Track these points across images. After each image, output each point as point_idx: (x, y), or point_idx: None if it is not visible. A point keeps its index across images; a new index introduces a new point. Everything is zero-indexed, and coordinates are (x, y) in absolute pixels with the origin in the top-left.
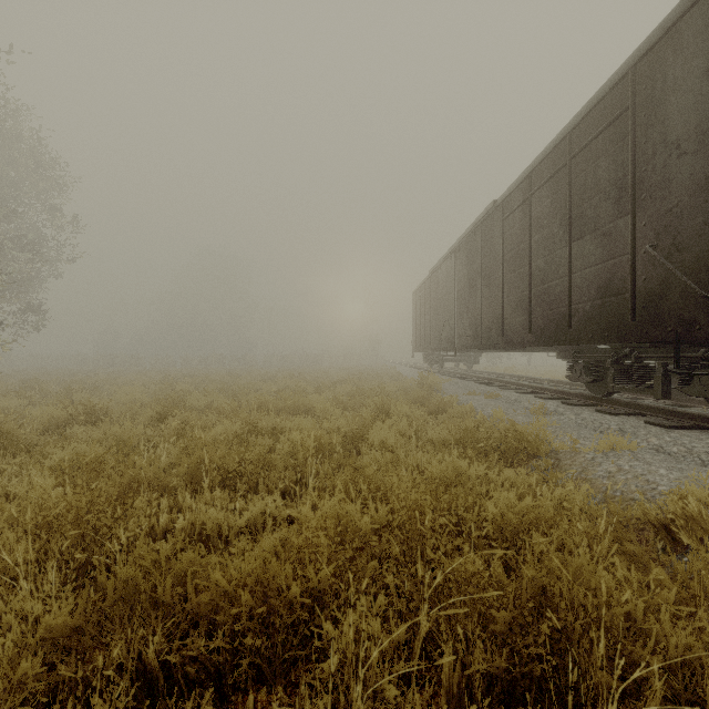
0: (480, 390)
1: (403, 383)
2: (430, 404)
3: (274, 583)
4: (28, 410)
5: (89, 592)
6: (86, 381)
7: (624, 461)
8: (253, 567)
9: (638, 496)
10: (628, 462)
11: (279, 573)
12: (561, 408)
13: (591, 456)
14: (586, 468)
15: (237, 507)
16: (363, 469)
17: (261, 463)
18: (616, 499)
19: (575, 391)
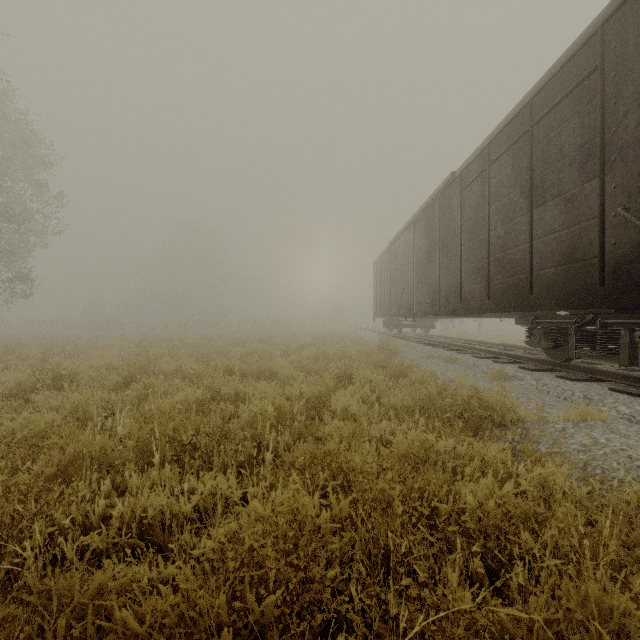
0: (438, 354)
1: (365, 347)
2: (391, 369)
3: (201, 622)
4: (1, 374)
5: (6, 595)
6: (68, 345)
7: (598, 433)
8: (172, 603)
9: (623, 476)
10: (603, 434)
11: (209, 608)
12: (520, 373)
13: (561, 427)
14: (558, 439)
15: (185, 489)
16: (325, 439)
17: (218, 435)
18: (597, 477)
19: (533, 356)
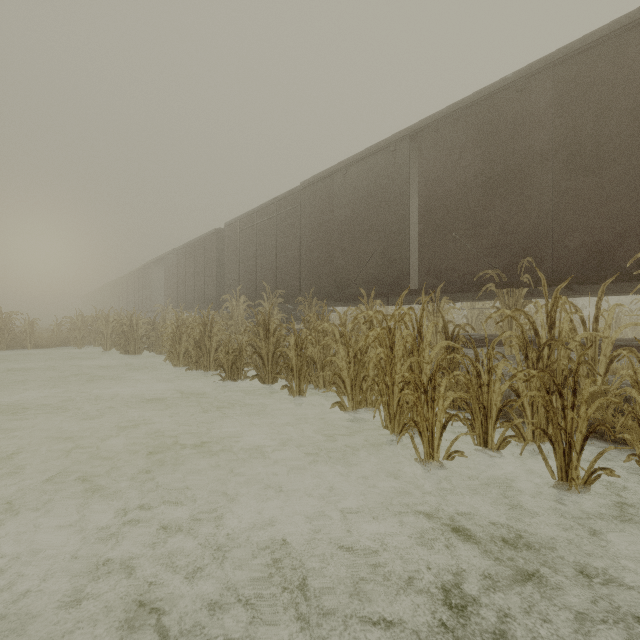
0: None
1: None
2: None
3: None
4: None
5: None
6: None
7: None
8: None
9: None
10: None
11: None
12: None
13: None
14: None
15: None
16: None
17: None
18: None
19: None
